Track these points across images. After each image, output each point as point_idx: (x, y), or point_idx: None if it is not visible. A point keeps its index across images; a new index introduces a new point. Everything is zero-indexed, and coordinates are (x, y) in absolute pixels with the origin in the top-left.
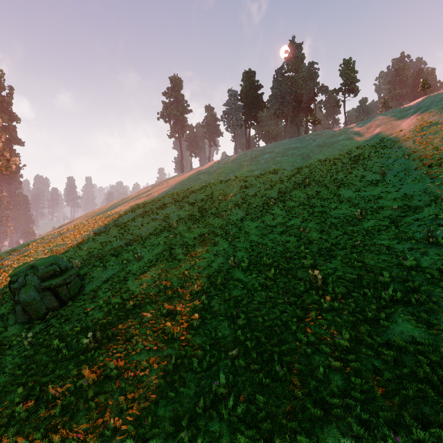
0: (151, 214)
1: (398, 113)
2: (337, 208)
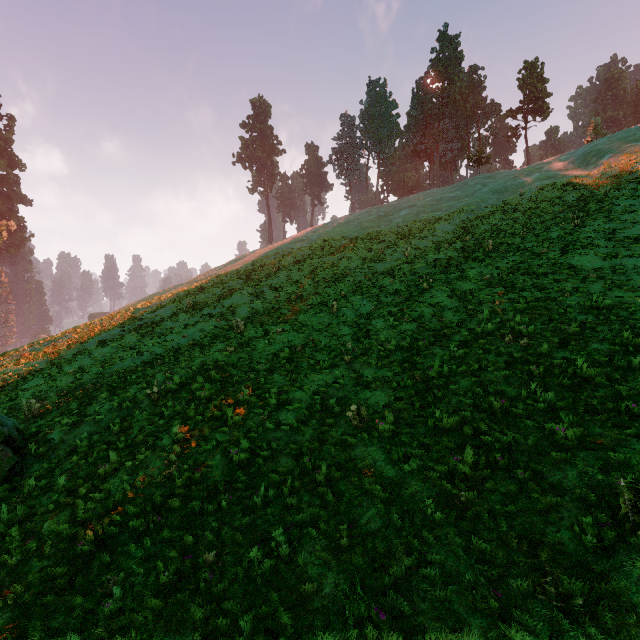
0: (204, 306)
1: (637, 131)
2: (579, 290)
